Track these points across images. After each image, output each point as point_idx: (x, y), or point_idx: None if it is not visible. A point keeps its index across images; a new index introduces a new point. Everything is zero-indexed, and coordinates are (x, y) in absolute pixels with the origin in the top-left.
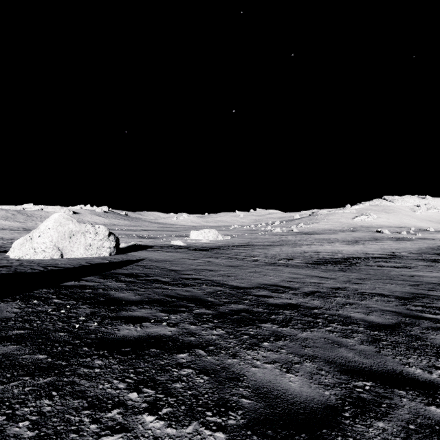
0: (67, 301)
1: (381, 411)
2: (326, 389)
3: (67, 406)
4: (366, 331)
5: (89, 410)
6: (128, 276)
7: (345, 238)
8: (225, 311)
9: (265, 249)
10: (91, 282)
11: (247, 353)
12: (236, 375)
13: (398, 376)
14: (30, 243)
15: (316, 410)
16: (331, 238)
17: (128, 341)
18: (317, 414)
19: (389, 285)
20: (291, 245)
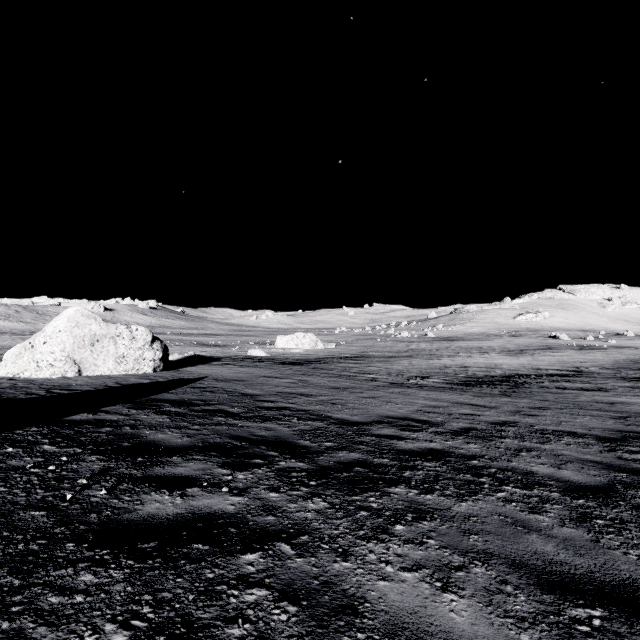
0: (66, 448)
1: None
2: (521, 628)
3: None
4: (563, 498)
5: None
6: (177, 404)
7: (504, 346)
8: (328, 465)
9: (387, 362)
10: (114, 415)
11: (369, 547)
12: (350, 600)
13: None
14: (30, 352)
15: None
16: (483, 346)
17: (154, 526)
18: None
19: (581, 418)
20: (426, 356)
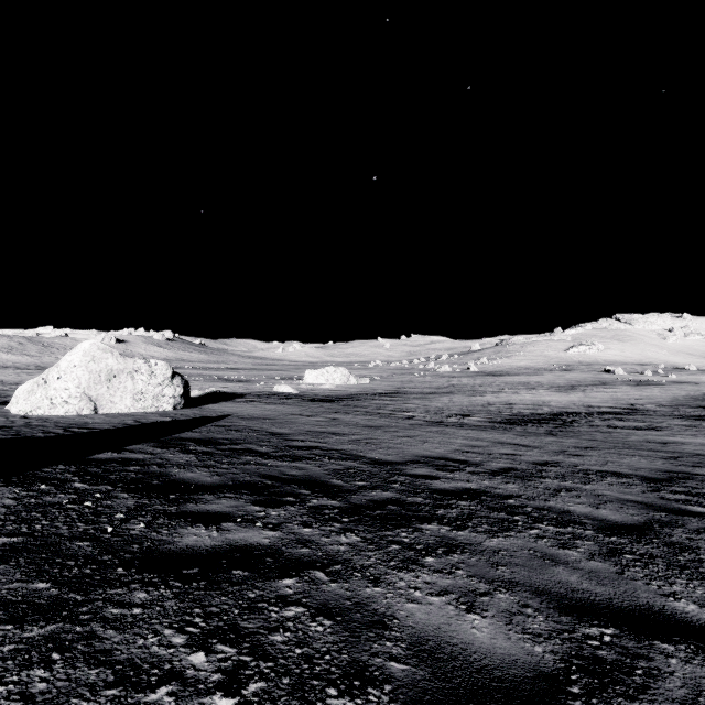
0: (97, 486)
1: (634, 683)
2: (536, 642)
3: (76, 681)
4: (596, 535)
5: (115, 689)
6: (202, 443)
7: (554, 381)
8: (360, 503)
9: (426, 399)
10: (139, 454)
11: (399, 576)
12: (381, 618)
13: (658, 617)
14: (44, 389)
15: (521, 683)
16: (531, 381)
17: (195, 556)
18: (523, 691)
19: (629, 458)
20: (468, 392)
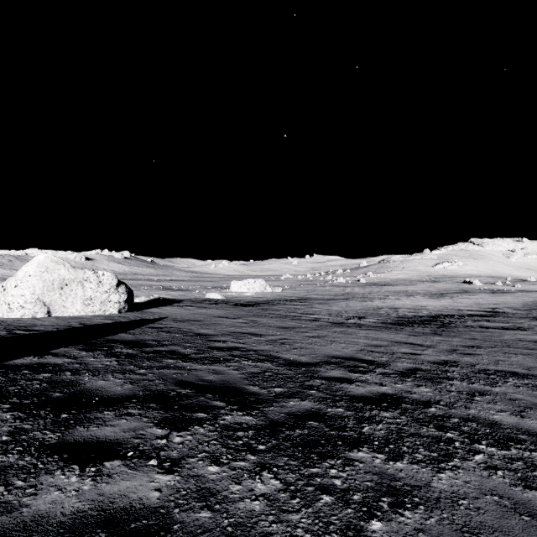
0: None
1: None
2: None
3: None
4: None
5: None
6: (130, 345)
7: (426, 290)
8: (278, 418)
9: (327, 304)
10: (60, 358)
11: None
12: None
13: None
14: (2, 295)
15: None
16: (408, 290)
17: None
18: None
19: (514, 357)
20: (360, 298)
